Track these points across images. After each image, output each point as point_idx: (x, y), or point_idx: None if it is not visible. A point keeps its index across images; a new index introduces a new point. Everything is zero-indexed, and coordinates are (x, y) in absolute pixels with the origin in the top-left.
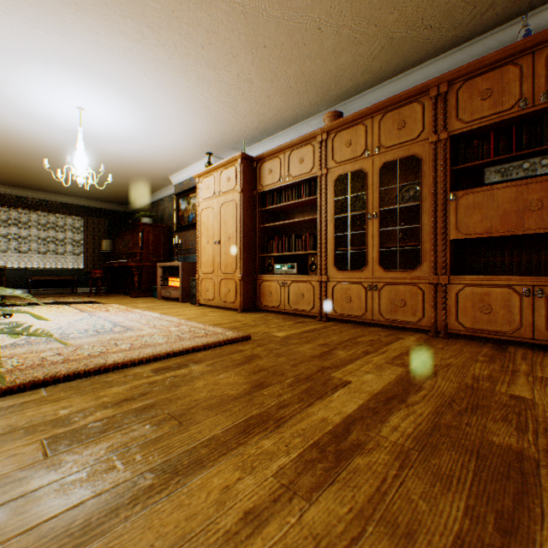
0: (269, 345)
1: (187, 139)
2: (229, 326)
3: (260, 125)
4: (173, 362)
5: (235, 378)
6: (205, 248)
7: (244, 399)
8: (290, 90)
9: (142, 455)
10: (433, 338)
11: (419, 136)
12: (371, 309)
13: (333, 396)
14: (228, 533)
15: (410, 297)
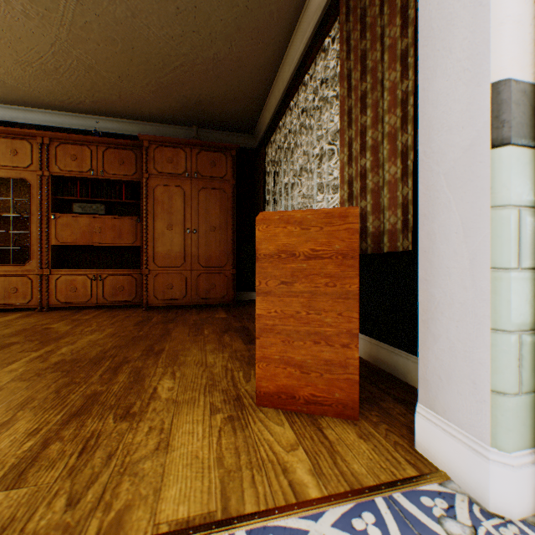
0: None
1: None
2: None
3: None
4: None
5: None
6: None
7: None
8: None
9: None
10: (39, 312)
11: (30, 167)
12: None
13: None
14: None
15: (23, 285)
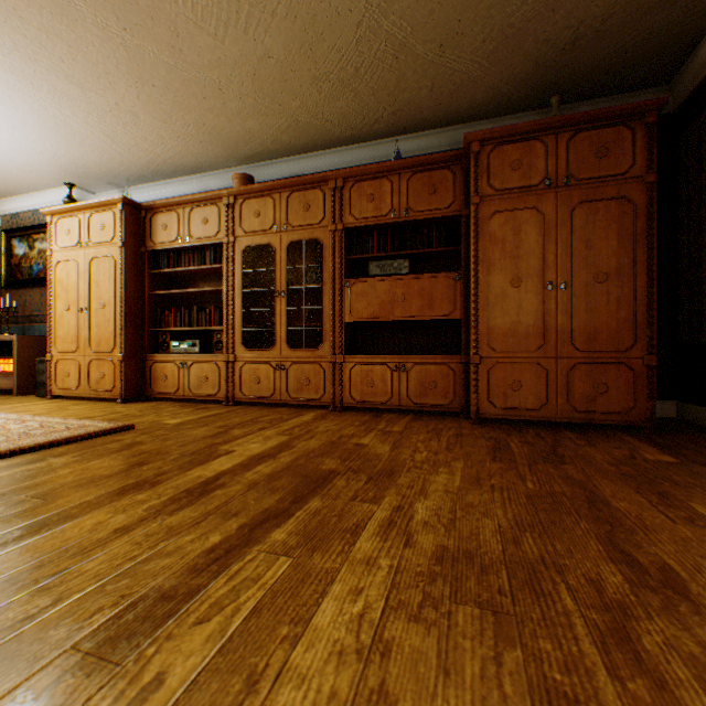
0: (157, 432)
1: (30, 157)
2: (105, 419)
3: (152, 164)
4: (22, 459)
5: (110, 463)
6: (63, 317)
7: (121, 475)
8: (191, 137)
9: (4, 524)
10: (332, 412)
11: (322, 222)
12: (280, 389)
13: (215, 461)
14: (101, 539)
15: (315, 375)
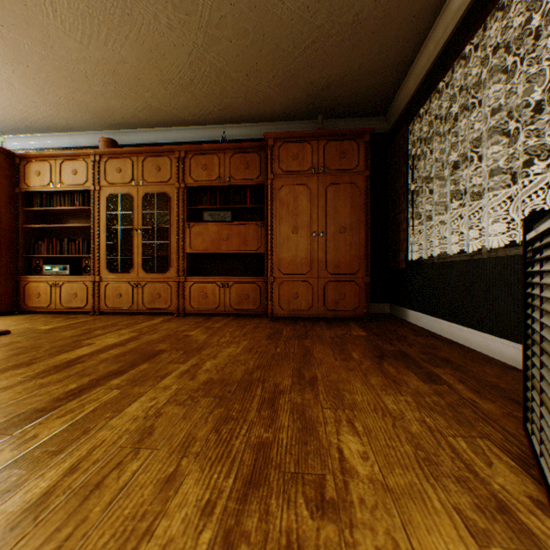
0: (32, 335)
1: None
2: None
3: (26, 121)
4: None
5: None
6: None
7: (2, 361)
8: (62, 105)
9: None
10: (176, 317)
11: (170, 181)
12: (137, 302)
13: (78, 350)
14: None
15: (164, 291)
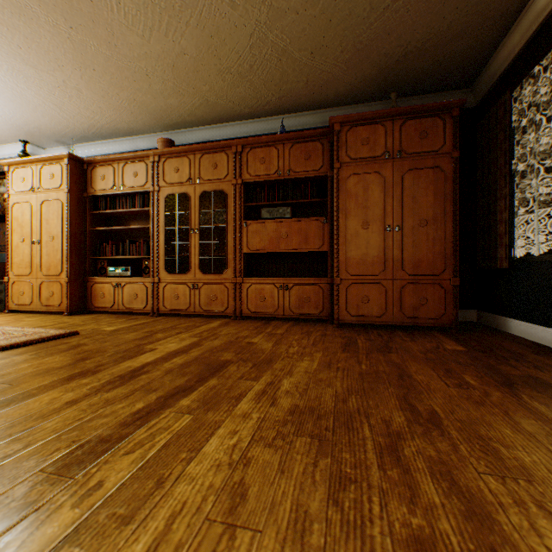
0: (97, 336)
1: None
2: (54, 327)
3: (93, 128)
4: None
5: (61, 358)
6: (18, 247)
7: (69, 367)
8: (124, 109)
9: None
10: (233, 321)
11: (226, 178)
12: (194, 304)
13: (142, 356)
14: (56, 408)
15: (221, 293)
